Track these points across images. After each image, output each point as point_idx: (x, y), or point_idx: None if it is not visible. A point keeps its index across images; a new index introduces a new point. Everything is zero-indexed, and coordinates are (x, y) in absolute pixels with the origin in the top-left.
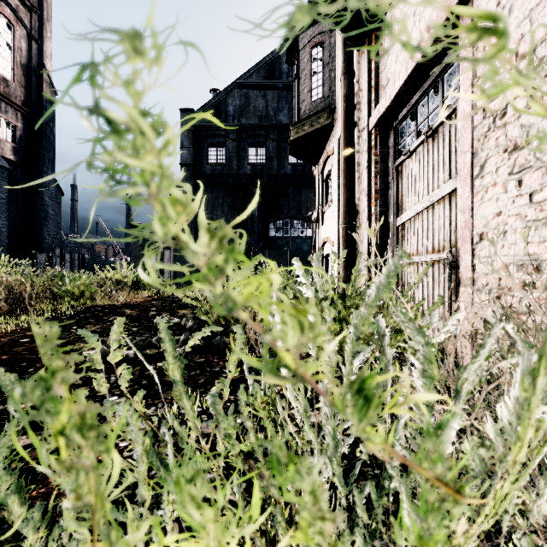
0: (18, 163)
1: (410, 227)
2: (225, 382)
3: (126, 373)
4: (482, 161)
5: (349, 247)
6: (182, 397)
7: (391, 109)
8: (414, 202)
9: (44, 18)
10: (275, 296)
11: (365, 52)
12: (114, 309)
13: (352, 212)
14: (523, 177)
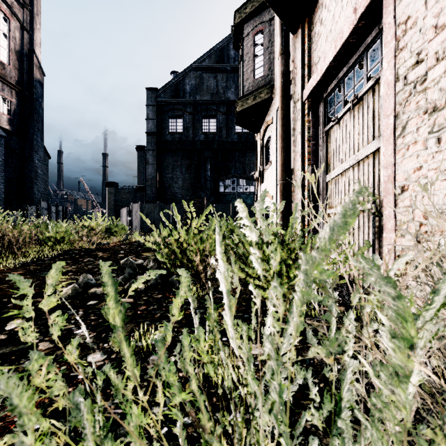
0: (12, 132)
1: (338, 183)
2: (168, 326)
3: (59, 321)
4: (404, 123)
5: (285, 200)
6: (121, 343)
7: (321, 83)
8: (341, 161)
9: (34, 13)
10: (218, 239)
11: (299, 35)
12: (88, 252)
13: (288, 170)
14: (442, 135)
